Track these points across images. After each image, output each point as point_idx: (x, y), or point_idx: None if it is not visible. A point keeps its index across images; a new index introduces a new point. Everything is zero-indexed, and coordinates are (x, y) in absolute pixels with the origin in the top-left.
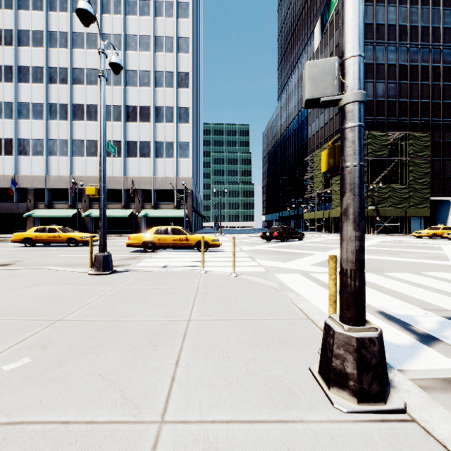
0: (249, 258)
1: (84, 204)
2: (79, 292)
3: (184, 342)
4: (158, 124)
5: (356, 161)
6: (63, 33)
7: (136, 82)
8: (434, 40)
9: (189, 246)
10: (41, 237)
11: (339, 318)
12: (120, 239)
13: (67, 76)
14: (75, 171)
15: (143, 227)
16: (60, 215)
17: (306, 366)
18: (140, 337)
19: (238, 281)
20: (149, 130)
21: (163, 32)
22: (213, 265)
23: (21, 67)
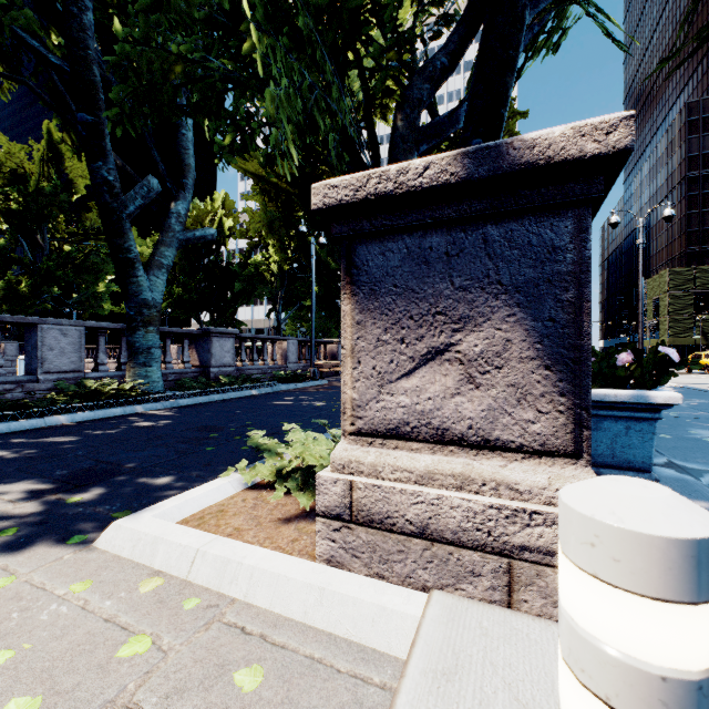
0: None
1: None
2: None
3: None
4: None
5: None
6: None
7: None
8: None
9: None
10: None
11: None
12: None
13: None
14: None
15: None
16: None
17: None
18: None
19: None
20: None
21: None
22: None
23: None
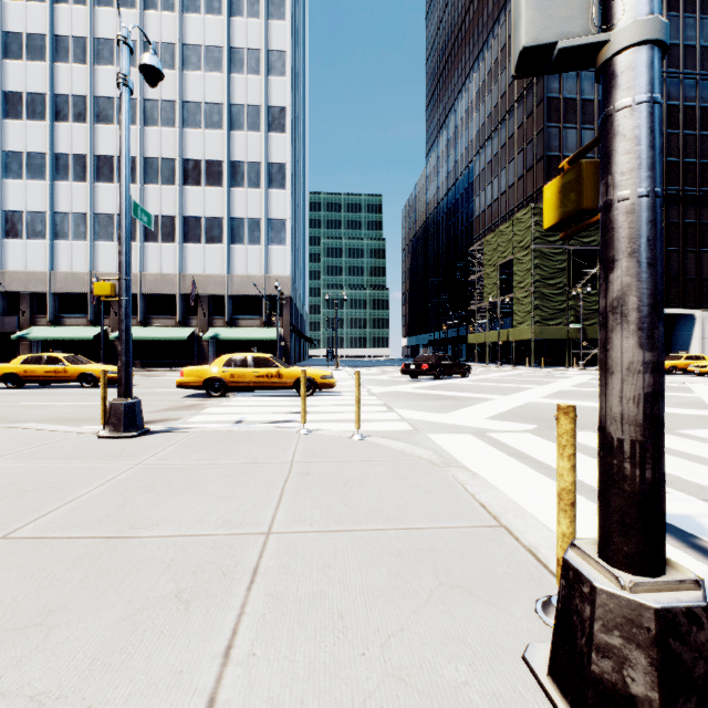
0: (384, 406)
1: (113, 318)
2: (67, 473)
3: (252, 591)
4: (236, 190)
5: (645, 185)
6: (78, 39)
7: (199, 121)
8: (670, 64)
9: (284, 386)
10: (33, 371)
11: (598, 553)
12: (171, 375)
13: (85, 109)
14: (98, 265)
15: (211, 356)
16: (73, 337)
17: (517, 651)
18: (160, 578)
19: (365, 449)
20: (220, 198)
21: (244, 42)
22: (323, 419)
23: (8, 93)
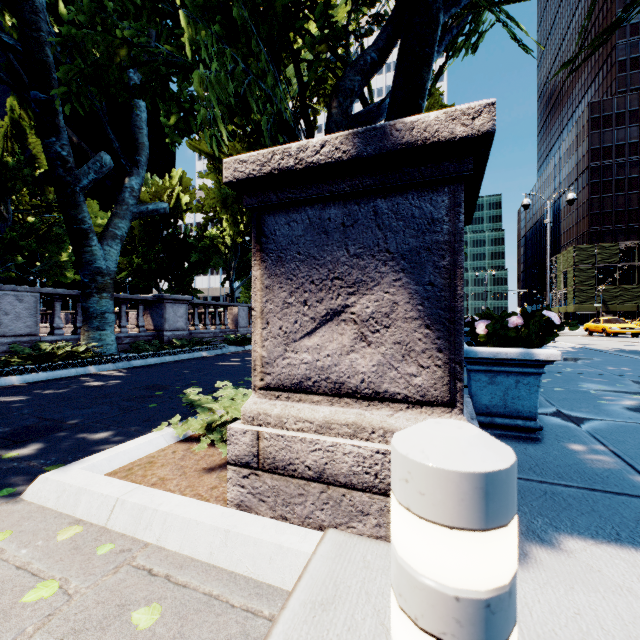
0: None
1: None
2: None
3: None
4: None
5: None
6: None
7: None
8: None
9: None
10: None
11: None
12: None
13: None
14: None
15: None
16: None
17: None
18: None
19: None
20: None
21: None
22: None
23: None
